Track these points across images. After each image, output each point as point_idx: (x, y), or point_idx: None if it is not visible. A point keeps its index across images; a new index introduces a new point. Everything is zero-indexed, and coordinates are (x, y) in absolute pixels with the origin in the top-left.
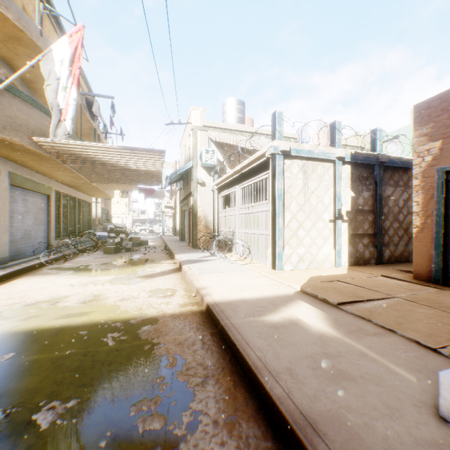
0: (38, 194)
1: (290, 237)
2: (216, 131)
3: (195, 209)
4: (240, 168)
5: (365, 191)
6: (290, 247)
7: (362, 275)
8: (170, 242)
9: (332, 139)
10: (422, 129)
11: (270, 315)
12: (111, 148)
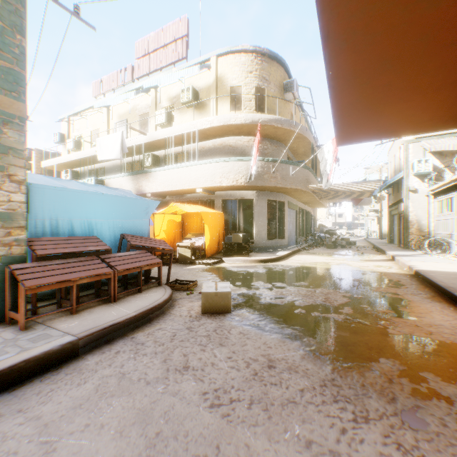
0: (292, 210)
1: None
2: (430, 140)
3: (405, 214)
4: (455, 178)
5: None
6: None
7: None
8: (377, 244)
9: None
10: None
11: (456, 276)
12: (345, 184)
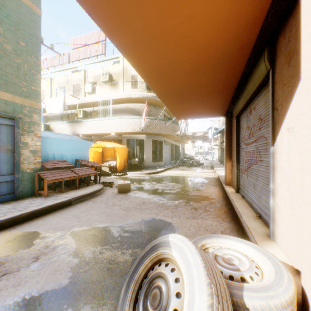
0: (167, 145)
1: None
2: None
3: None
4: None
5: None
6: None
7: None
8: (214, 164)
9: None
10: None
11: None
12: (192, 132)
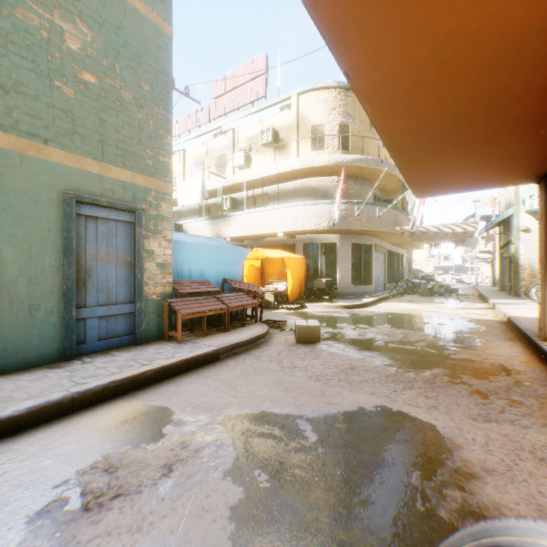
0: (380, 254)
1: None
2: None
3: (514, 257)
4: None
5: None
6: None
7: None
8: (484, 292)
9: None
10: None
11: None
12: (437, 225)
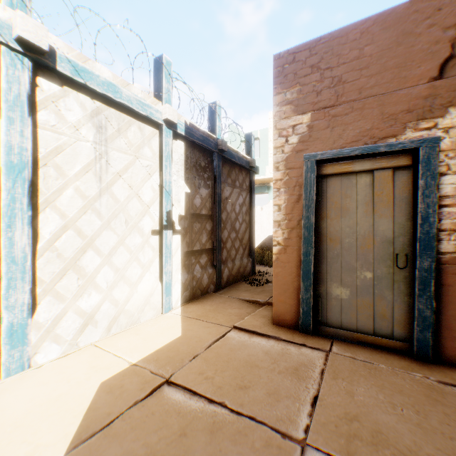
0: None
1: (59, 274)
2: None
3: None
4: None
5: (204, 188)
6: (59, 298)
7: (208, 333)
8: None
9: (157, 87)
10: (287, 93)
11: None
12: None
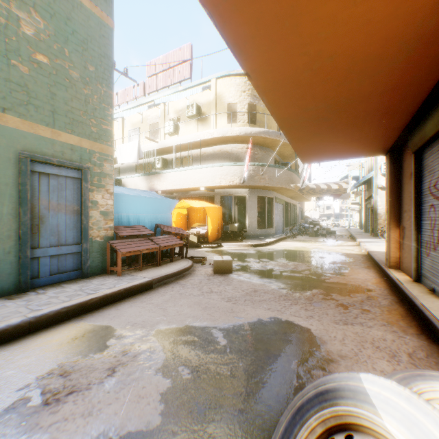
0: (280, 204)
1: None
2: None
3: (374, 207)
4: None
5: None
6: None
7: None
8: (354, 233)
9: None
10: None
11: None
12: (320, 184)
